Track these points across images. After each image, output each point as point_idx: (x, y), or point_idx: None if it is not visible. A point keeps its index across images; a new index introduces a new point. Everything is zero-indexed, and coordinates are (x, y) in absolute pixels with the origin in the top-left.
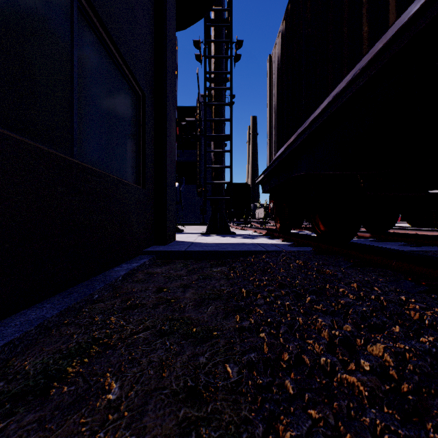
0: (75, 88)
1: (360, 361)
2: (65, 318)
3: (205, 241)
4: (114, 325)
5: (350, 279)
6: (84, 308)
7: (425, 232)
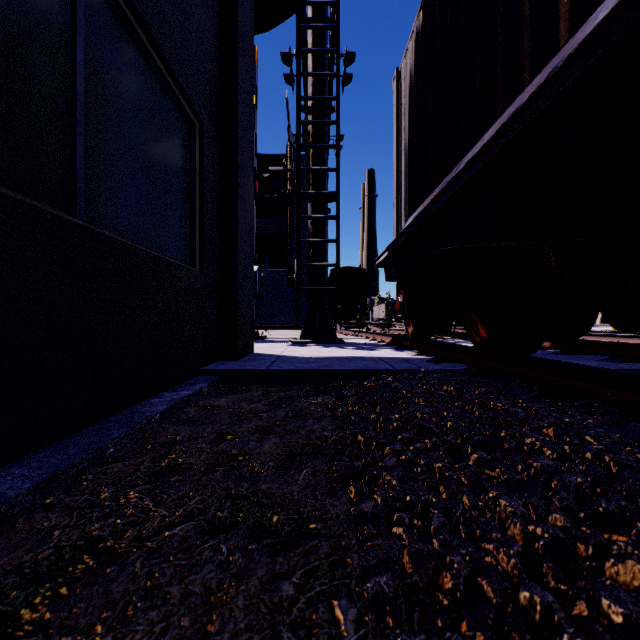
0: (80, 102)
1: (603, 605)
2: (46, 495)
3: (298, 355)
4: (132, 508)
5: (541, 421)
6: (86, 474)
7: (632, 340)
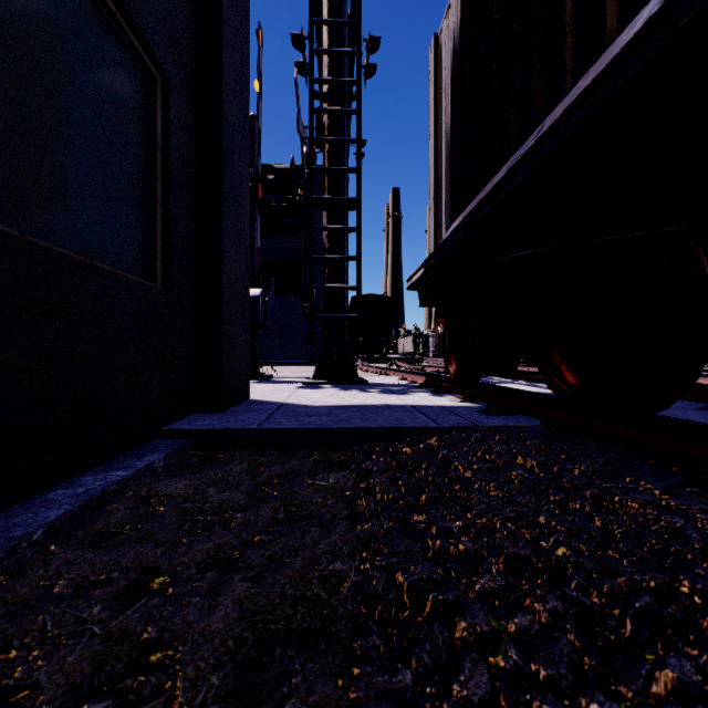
0: None
1: None
2: None
3: (308, 402)
4: None
5: None
6: None
7: None
